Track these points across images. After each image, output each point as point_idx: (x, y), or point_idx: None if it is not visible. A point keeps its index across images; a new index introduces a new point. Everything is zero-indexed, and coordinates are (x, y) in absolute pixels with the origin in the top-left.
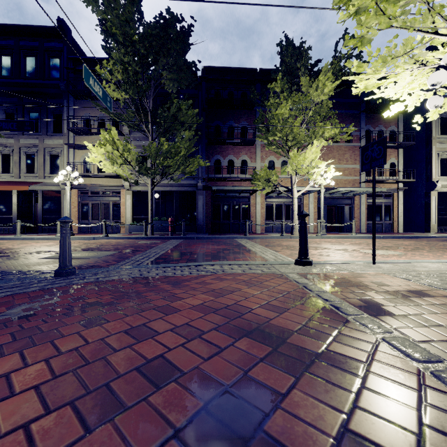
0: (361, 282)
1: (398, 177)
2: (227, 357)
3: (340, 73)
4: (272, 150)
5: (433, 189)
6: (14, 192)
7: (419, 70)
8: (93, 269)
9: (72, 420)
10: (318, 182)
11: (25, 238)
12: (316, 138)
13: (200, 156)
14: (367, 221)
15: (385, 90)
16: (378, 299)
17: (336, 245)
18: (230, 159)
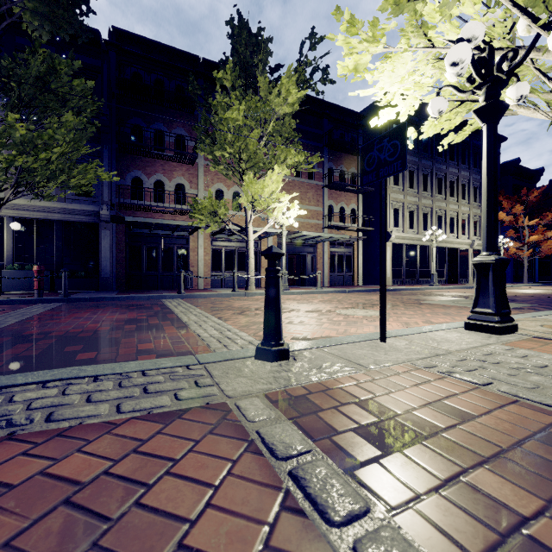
0: (406, 405)
1: (358, 225)
2: None
3: (305, 86)
4: (219, 171)
5: (388, 240)
6: None
7: (423, 54)
8: None
9: None
10: (279, 222)
11: None
12: (277, 164)
13: (106, 167)
14: (330, 272)
15: (380, 78)
16: (526, 508)
17: (305, 304)
18: (159, 180)
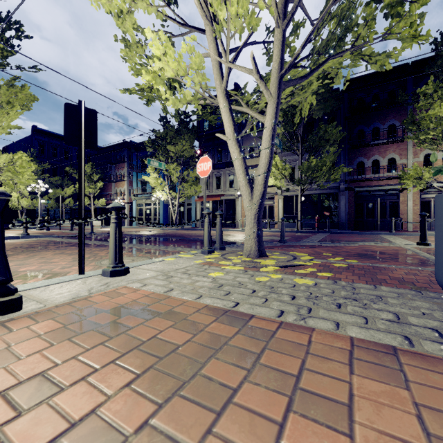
0: None
1: None
2: (364, 253)
3: None
4: (424, 148)
5: None
6: (210, 201)
7: None
8: (292, 242)
9: (332, 254)
10: None
11: (224, 230)
12: None
13: (342, 161)
14: None
15: None
16: None
17: None
18: (375, 159)
